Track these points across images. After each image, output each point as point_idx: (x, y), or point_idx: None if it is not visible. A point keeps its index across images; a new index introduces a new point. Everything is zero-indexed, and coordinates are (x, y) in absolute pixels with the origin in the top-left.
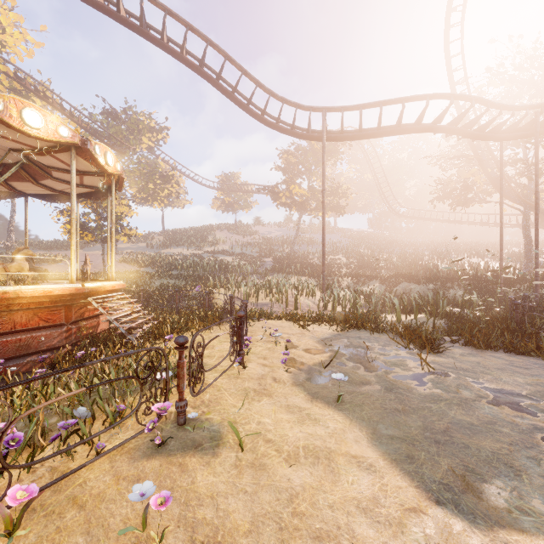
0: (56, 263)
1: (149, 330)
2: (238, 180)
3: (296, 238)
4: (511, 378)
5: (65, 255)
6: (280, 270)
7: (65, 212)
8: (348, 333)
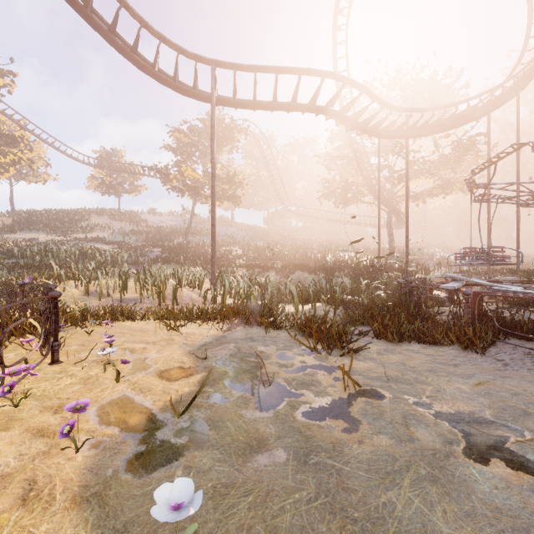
0: None
1: None
2: (122, 159)
3: (189, 227)
4: (453, 386)
5: None
6: (168, 260)
7: None
8: (236, 333)
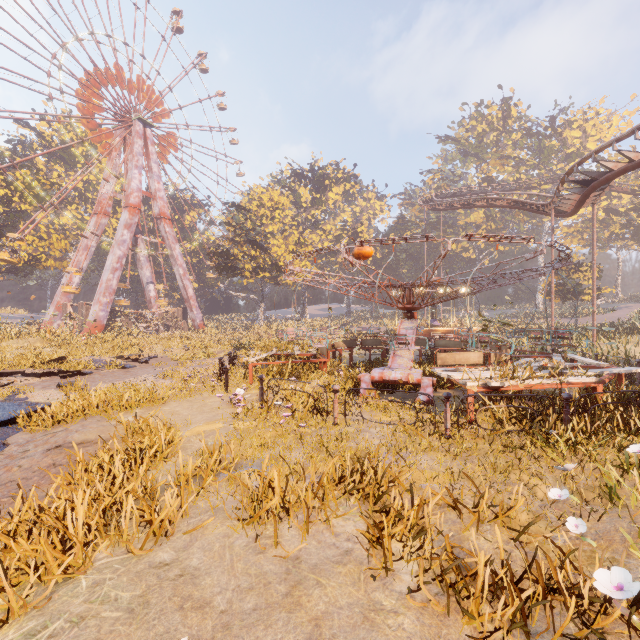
0: (586, 316)
1: None
2: None
3: None
4: None
5: (609, 309)
6: None
7: (543, 285)
8: None
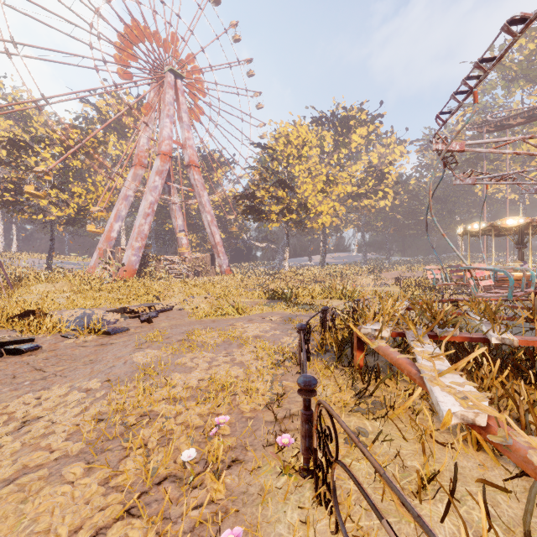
0: None
1: None
2: None
3: None
4: None
5: None
6: None
7: None
8: None
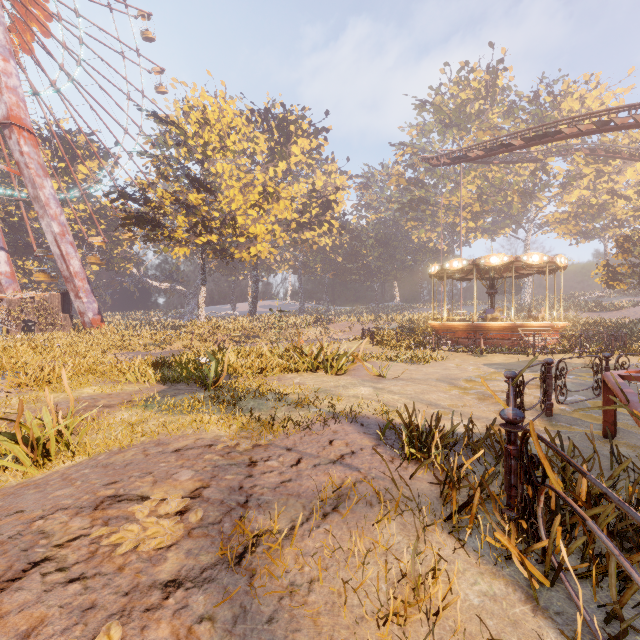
0: (618, 309)
1: (545, 347)
2: None
3: None
4: None
5: (635, 301)
6: None
7: (599, 267)
8: None
